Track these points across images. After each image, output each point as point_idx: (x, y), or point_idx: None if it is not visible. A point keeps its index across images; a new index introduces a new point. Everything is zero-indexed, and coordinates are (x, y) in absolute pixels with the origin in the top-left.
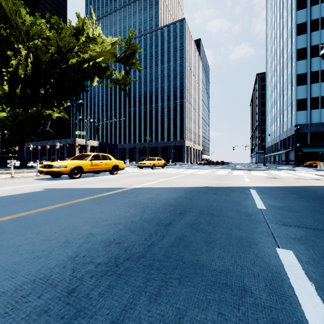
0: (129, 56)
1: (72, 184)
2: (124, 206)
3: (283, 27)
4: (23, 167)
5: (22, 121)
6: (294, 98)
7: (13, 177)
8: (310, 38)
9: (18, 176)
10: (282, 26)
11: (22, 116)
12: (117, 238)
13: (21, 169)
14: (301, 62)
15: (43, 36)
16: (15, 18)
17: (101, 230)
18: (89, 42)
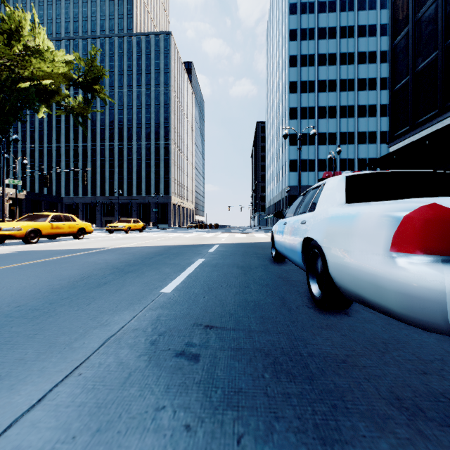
0: (92, 82)
1: (40, 248)
2: (118, 255)
3: (279, 79)
4: None
5: None
6: (287, 158)
7: None
8: (300, 99)
9: None
10: (279, 77)
11: None
12: (124, 262)
13: None
14: (293, 122)
15: None
16: None
17: (112, 261)
18: (31, 55)
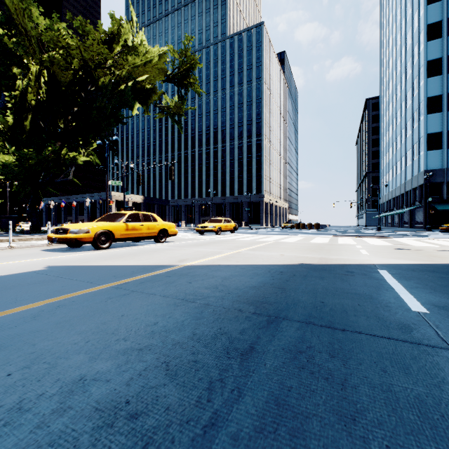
0: (184, 74)
1: (93, 259)
2: (166, 304)
3: (406, 30)
4: (35, 231)
5: (32, 166)
6: (424, 132)
7: (12, 247)
8: (446, 44)
9: (19, 246)
10: (405, 28)
11: (33, 159)
12: (134, 397)
13: (31, 235)
14: (434, 79)
15: (61, 44)
16: (23, 21)
17: (107, 368)
18: (128, 53)
